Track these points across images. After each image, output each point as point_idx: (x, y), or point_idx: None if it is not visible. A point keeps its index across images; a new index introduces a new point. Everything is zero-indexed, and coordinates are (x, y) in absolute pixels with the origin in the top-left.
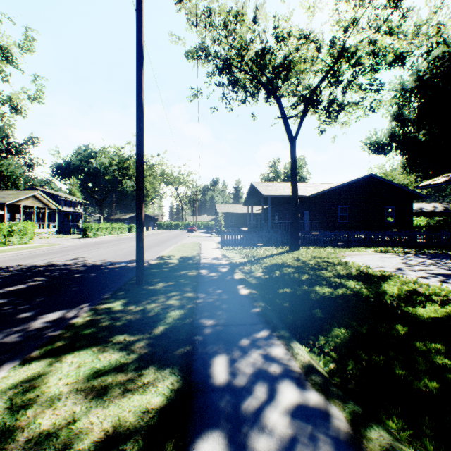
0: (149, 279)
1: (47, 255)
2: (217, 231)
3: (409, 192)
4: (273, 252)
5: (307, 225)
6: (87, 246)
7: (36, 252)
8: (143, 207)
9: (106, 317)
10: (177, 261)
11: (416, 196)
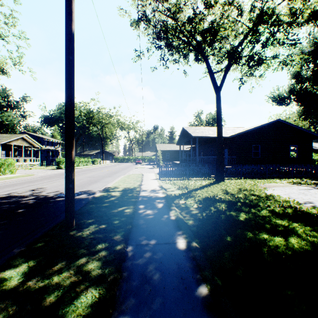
0: (83, 219)
1: (15, 185)
2: (157, 164)
3: (308, 134)
4: (202, 183)
5: (226, 159)
6: (54, 176)
7: (10, 182)
8: (73, 145)
9: None
10: (119, 193)
11: (315, 136)
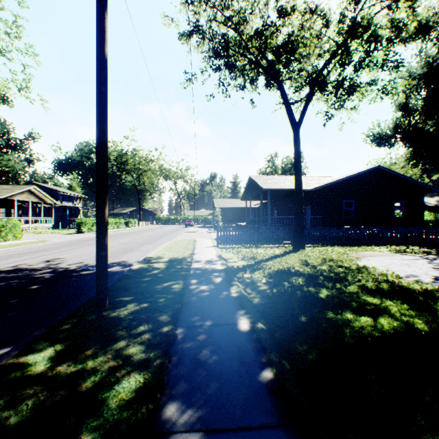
0: (119, 297)
1: (23, 255)
2: (214, 226)
3: (419, 185)
4: (275, 252)
5: (309, 220)
6: (75, 243)
7: (15, 251)
8: (106, 202)
9: (3, 397)
10: (164, 265)
11: (427, 189)
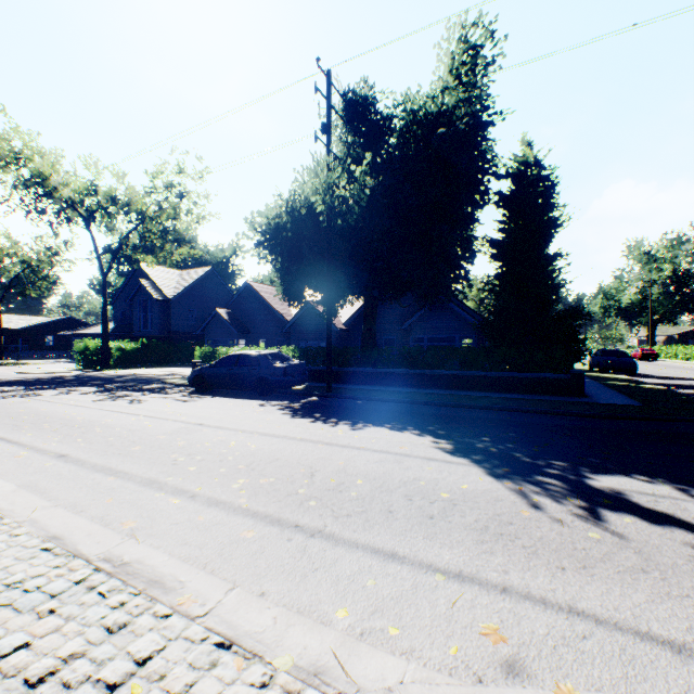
0: None
1: None
2: None
3: None
4: None
5: (22, 347)
6: None
7: None
8: None
9: None
10: None
11: None
